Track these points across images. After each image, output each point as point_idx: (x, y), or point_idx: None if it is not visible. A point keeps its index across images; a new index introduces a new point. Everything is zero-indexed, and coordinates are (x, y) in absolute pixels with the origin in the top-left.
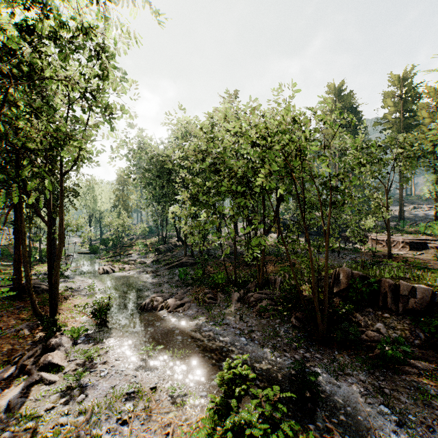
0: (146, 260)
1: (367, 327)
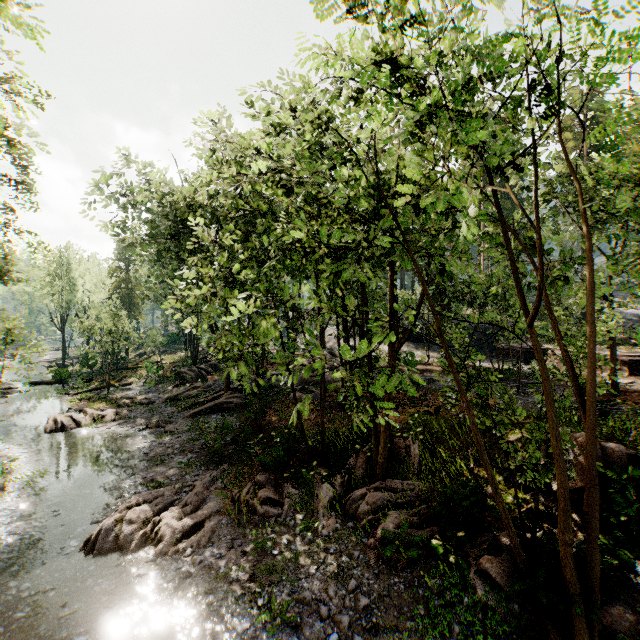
0: (156, 396)
1: None
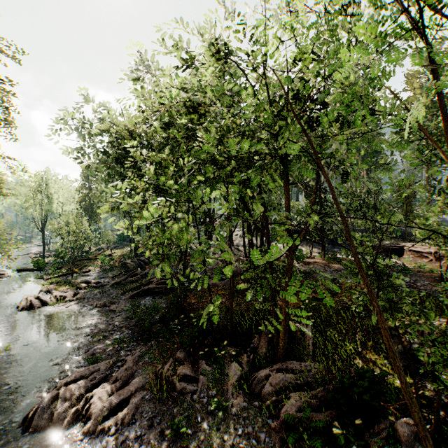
0: (106, 281)
1: None
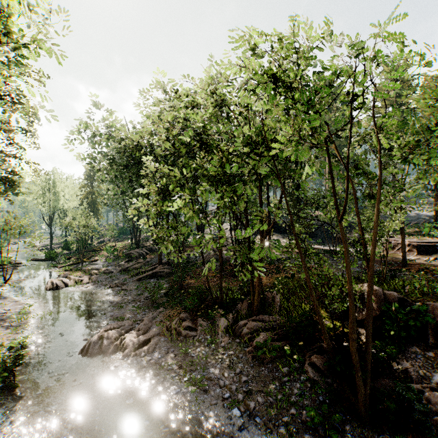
0: (114, 268)
1: (419, 381)
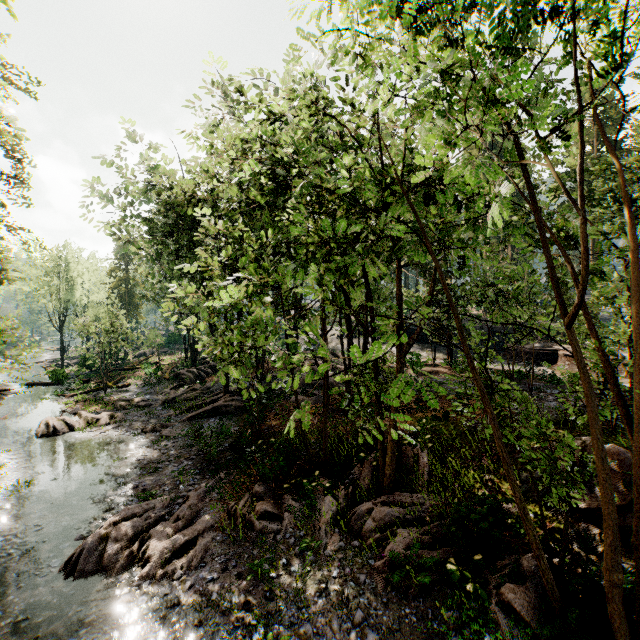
0: (154, 398)
1: None
